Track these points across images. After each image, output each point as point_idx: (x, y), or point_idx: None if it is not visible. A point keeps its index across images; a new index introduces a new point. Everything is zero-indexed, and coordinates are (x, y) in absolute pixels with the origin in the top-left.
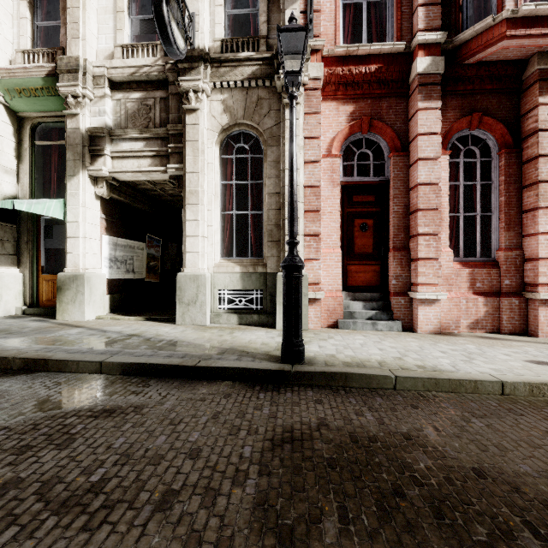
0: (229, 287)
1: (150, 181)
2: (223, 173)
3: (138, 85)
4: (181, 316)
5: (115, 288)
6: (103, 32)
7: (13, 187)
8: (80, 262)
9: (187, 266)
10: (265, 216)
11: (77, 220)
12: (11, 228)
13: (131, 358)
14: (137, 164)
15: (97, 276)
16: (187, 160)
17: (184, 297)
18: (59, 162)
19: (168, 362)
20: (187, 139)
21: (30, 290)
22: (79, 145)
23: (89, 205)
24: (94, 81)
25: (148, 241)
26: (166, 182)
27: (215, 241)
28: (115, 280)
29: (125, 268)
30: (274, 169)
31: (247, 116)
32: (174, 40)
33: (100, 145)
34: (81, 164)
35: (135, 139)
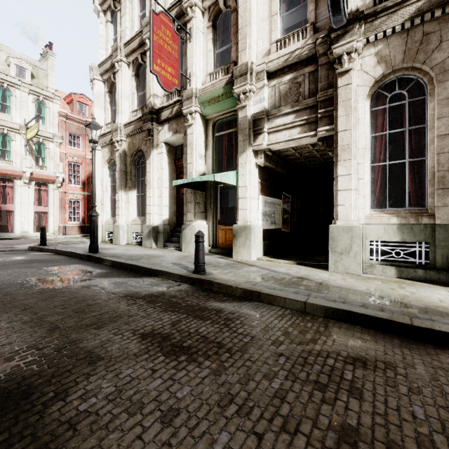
0: (382, 238)
1: (293, 148)
2: (372, 126)
3: (289, 68)
4: (333, 264)
5: (265, 236)
6: (260, 38)
7: (203, 167)
8: (247, 216)
9: (339, 218)
10: (430, 161)
11: (245, 185)
12: (202, 194)
13: (329, 302)
14: (288, 134)
15: (257, 226)
16: (339, 120)
17: (336, 247)
18: (228, 145)
19: (374, 314)
20: (338, 100)
21: (212, 236)
22: (246, 129)
23: (252, 173)
24: (256, 77)
25: (283, 198)
26: (307, 146)
27: (365, 193)
28: (265, 230)
29: (270, 220)
30: (447, 106)
31: (407, 59)
32: (343, 7)
33: (260, 125)
34: (248, 143)
35: (287, 113)
